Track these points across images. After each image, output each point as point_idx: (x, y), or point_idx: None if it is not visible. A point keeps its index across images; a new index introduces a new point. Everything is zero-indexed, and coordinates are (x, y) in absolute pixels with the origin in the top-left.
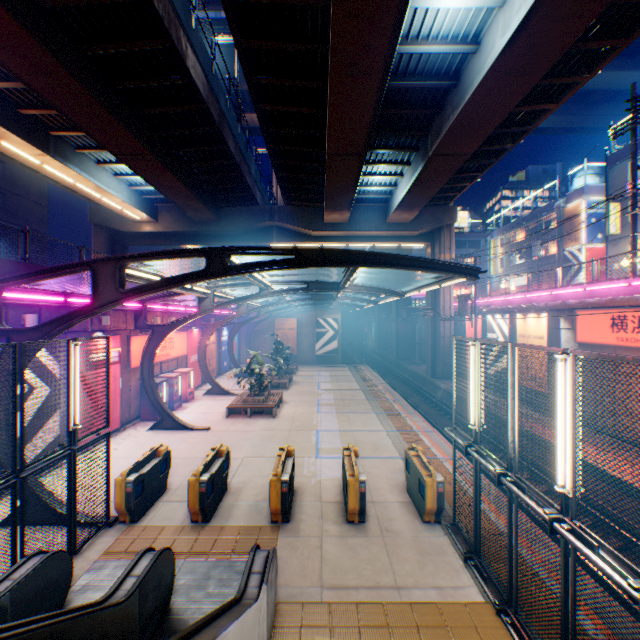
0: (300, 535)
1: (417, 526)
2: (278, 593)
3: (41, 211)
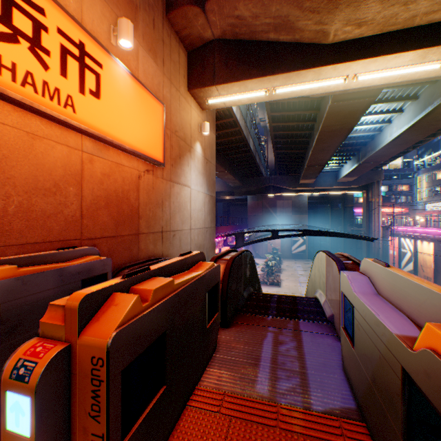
0: None
1: None
2: None
3: None
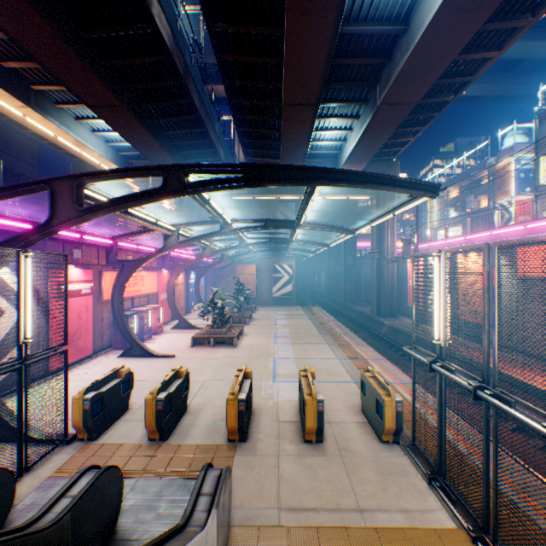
0: (257, 454)
1: (375, 446)
2: (233, 515)
3: (32, 170)
